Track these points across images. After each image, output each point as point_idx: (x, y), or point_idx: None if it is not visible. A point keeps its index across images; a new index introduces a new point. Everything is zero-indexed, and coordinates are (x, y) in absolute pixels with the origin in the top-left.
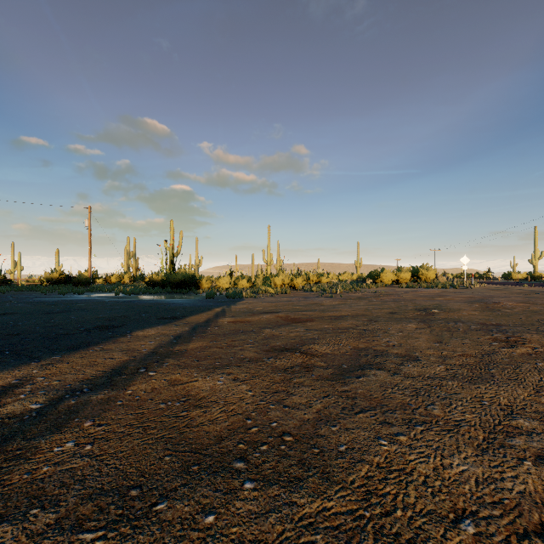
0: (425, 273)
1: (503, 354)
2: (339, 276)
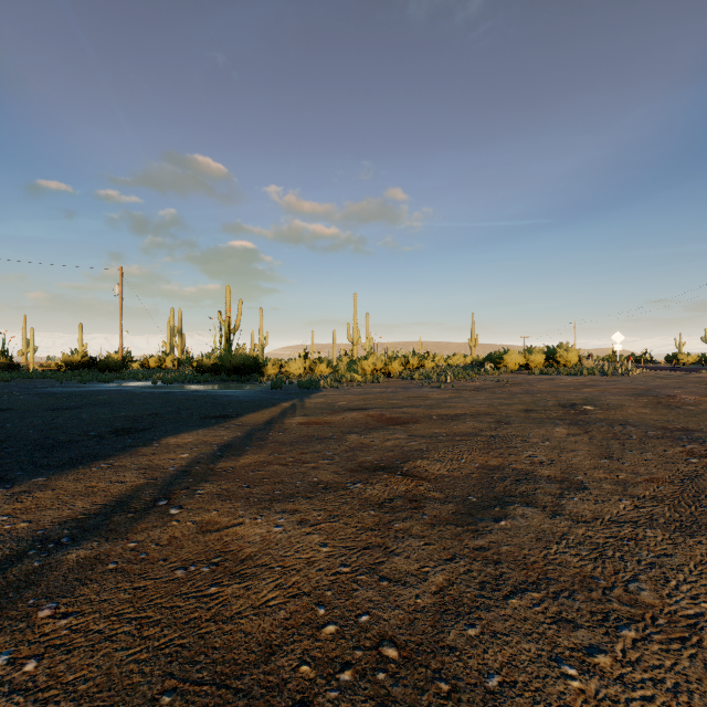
0: (564, 355)
1: None
2: (448, 359)
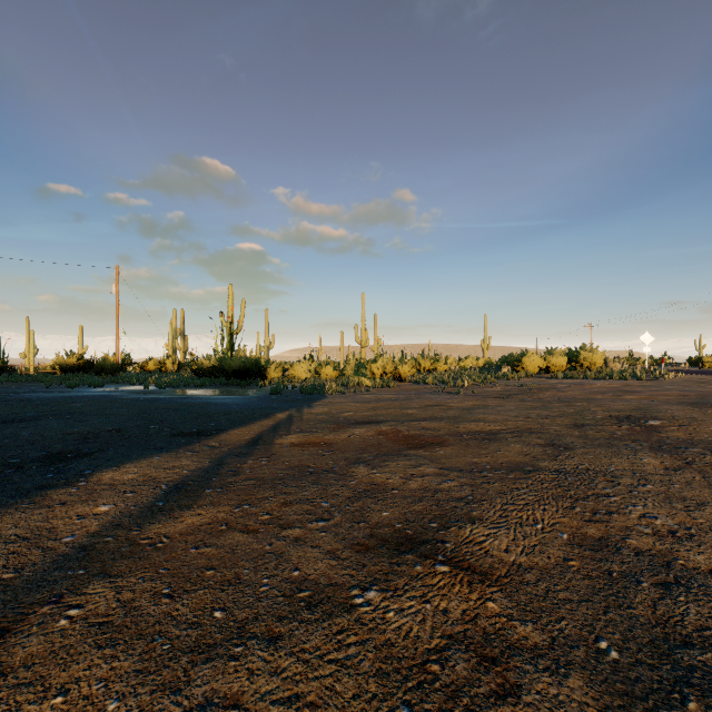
0: (588, 357)
1: None
2: (460, 362)
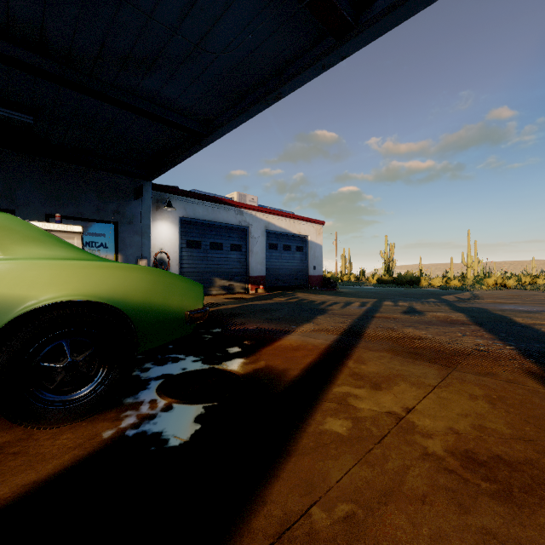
0: None
1: None
2: None
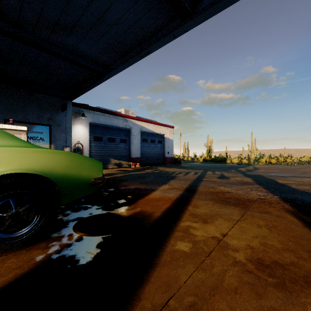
0: None
1: None
2: (300, 158)
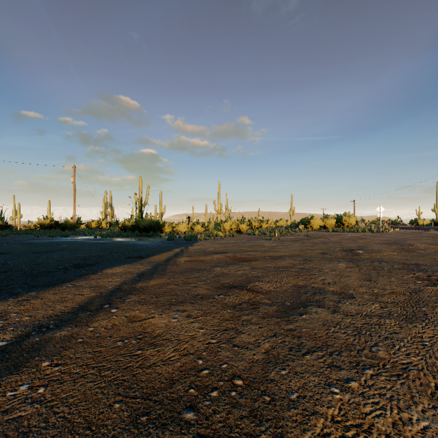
0: (347, 219)
1: (429, 291)
2: (276, 222)
